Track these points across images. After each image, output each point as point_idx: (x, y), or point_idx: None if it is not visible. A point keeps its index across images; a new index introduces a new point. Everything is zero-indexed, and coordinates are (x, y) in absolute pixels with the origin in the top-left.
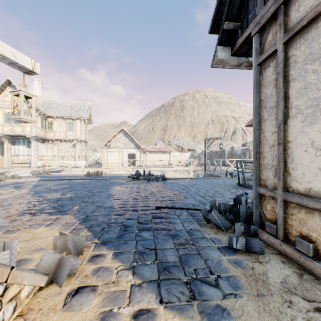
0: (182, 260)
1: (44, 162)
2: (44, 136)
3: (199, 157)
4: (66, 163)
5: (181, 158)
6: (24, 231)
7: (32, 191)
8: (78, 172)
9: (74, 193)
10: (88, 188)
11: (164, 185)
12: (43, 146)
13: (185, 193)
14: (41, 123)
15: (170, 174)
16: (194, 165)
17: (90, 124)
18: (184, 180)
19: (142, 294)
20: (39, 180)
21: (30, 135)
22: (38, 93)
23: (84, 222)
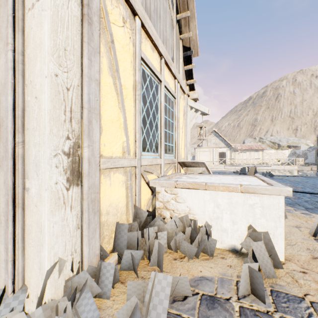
0: (316, 207)
1: None
2: None
3: (305, 155)
4: None
5: (278, 156)
6: None
7: None
8: None
9: None
10: None
11: (274, 180)
12: None
13: (301, 186)
14: None
15: None
16: (298, 164)
17: None
18: (293, 178)
19: (300, 210)
20: None
21: None
22: None
23: None
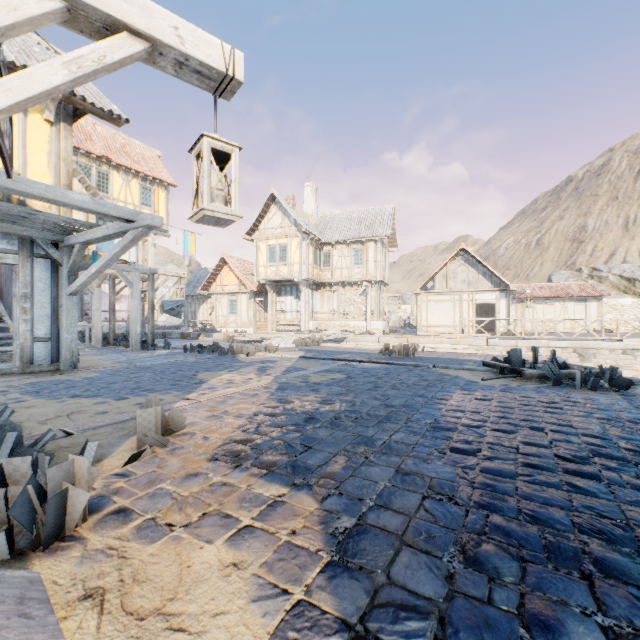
0: None
1: (319, 324)
2: (318, 278)
3: None
4: (351, 325)
5: None
6: (173, 543)
7: (277, 382)
8: (370, 343)
9: (347, 401)
10: (380, 389)
11: (633, 409)
12: (317, 295)
13: None
14: (313, 256)
15: (608, 360)
16: None
17: (393, 247)
18: None
19: None
20: (300, 358)
21: (298, 278)
22: (310, 206)
23: (342, 568)
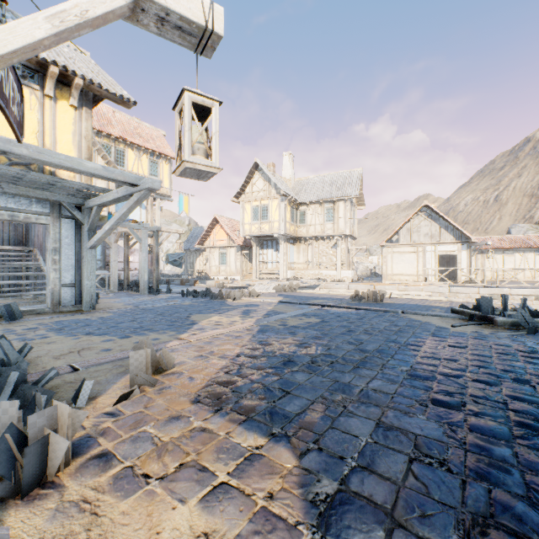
0: None
1: (295, 272)
2: (295, 233)
3: None
4: (323, 273)
5: None
6: (146, 499)
7: (258, 325)
8: (340, 289)
9: (323, 344)
10: (353, 333)
11: None
12: (293, 248)
13: None
14: (291, 214)
15: None
16: None
17: (360, 206)
18: None
19: None
20: (279, 303)
21: (278, 234)
22: (288, 172)
23: None
